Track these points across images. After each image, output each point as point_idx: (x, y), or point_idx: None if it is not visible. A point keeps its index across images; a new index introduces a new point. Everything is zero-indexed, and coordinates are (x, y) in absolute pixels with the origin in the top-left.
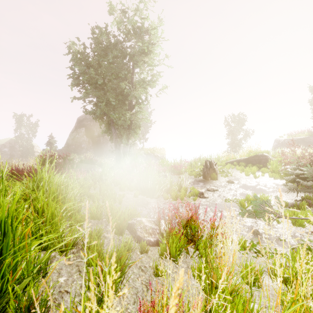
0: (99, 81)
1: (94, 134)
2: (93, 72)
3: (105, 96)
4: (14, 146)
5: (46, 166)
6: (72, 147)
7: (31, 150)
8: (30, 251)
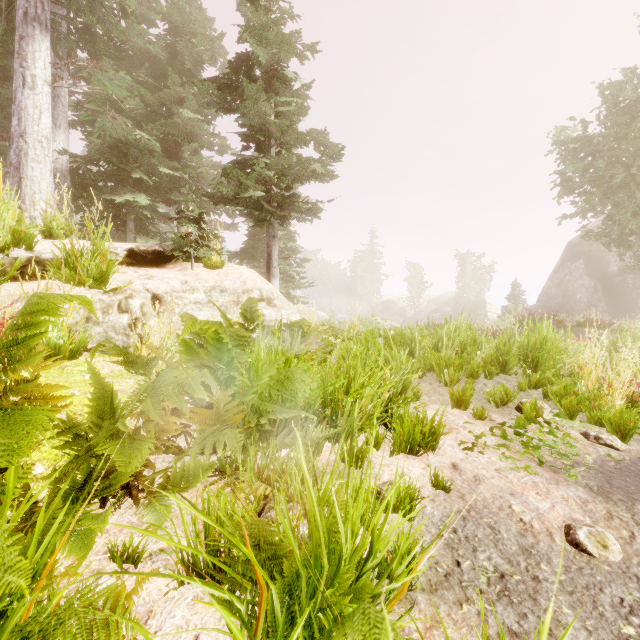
0: (615, 177)
1: (607, 269)
2: (601, 166)
3: (631, 200)
4: (458, 304)
5: (544, 322)
6: (555, 300)
7: (480, 309)
8: (555, 356)
